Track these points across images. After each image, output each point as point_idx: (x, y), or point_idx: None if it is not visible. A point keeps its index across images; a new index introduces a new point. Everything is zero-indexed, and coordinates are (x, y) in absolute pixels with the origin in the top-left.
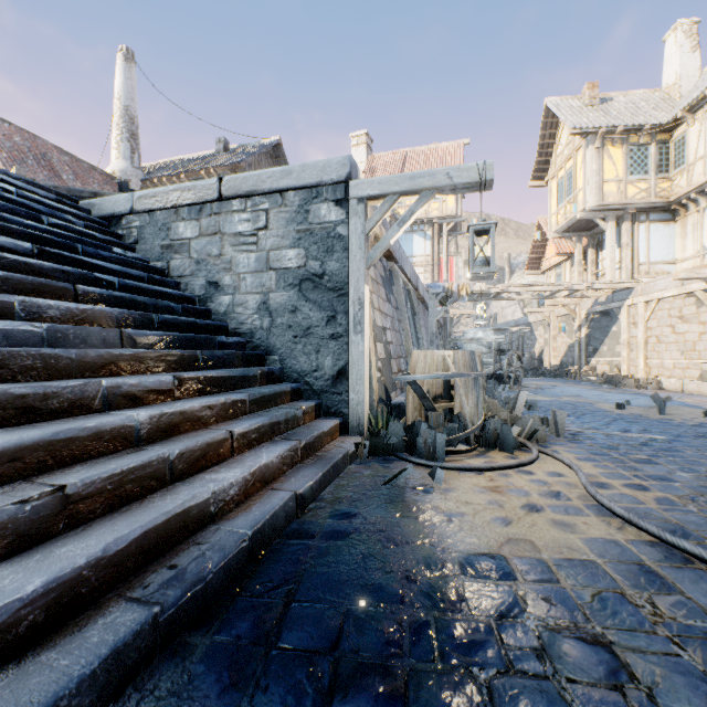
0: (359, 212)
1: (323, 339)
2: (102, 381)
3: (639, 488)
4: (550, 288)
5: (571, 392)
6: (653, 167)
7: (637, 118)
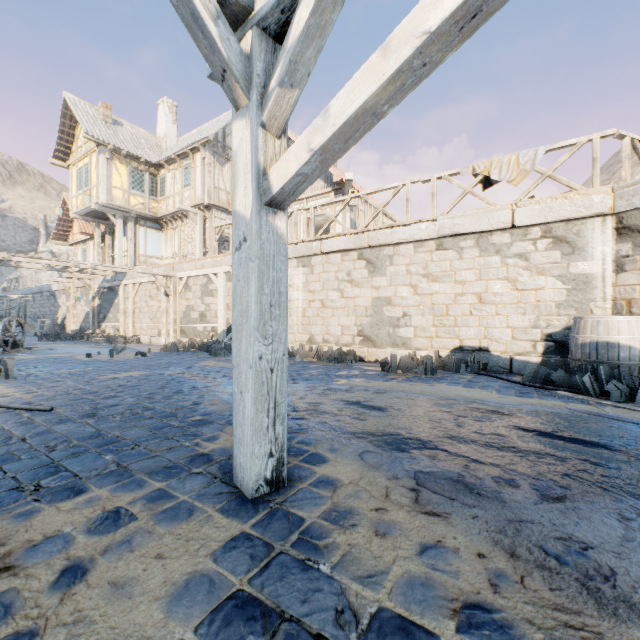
0: None
1: None
2: None
3: (31, 393)
4: (59, 264)
5: (69, 350)
6: (148, 190)
7: (138, 151)
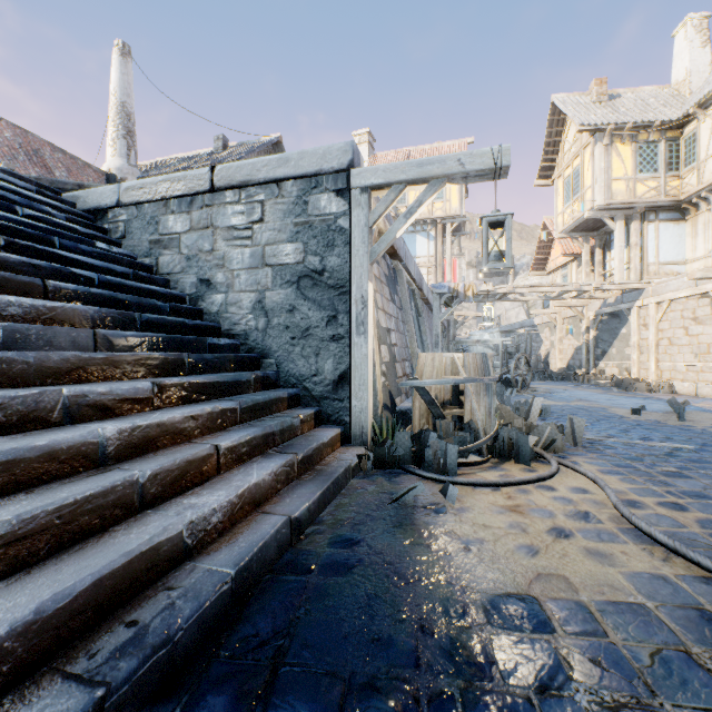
0: (362, 203)
1: (323, 341)
2: (62, 390)
3: (676, 508)
4: (558, 289)
5: (581, 396)
6: (663, 165)
7: (647, 115)
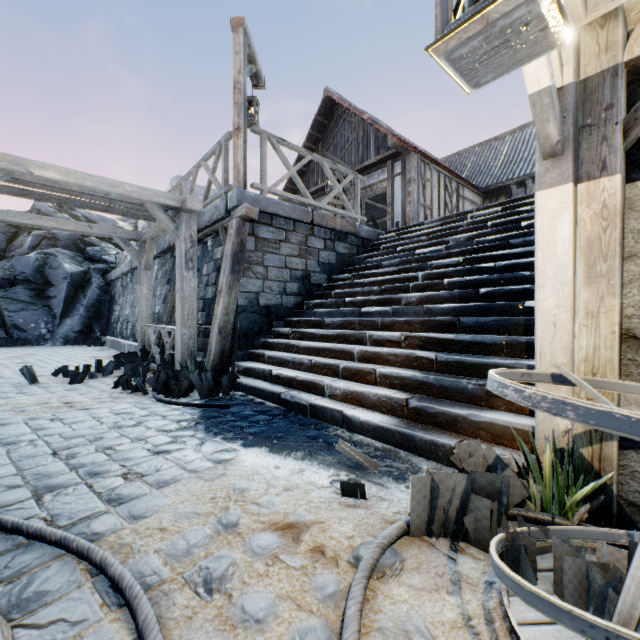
0: None
1: None
2: (366, 332)
3: None
4: None
5: None
6: None
7: None
